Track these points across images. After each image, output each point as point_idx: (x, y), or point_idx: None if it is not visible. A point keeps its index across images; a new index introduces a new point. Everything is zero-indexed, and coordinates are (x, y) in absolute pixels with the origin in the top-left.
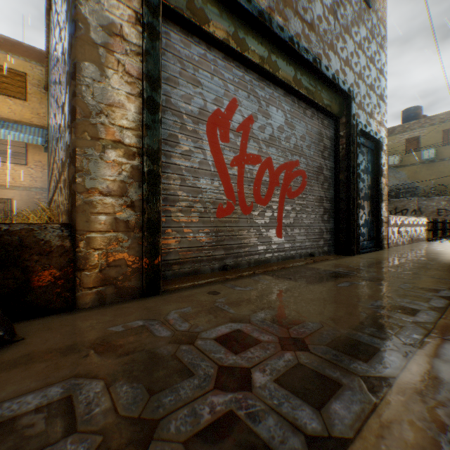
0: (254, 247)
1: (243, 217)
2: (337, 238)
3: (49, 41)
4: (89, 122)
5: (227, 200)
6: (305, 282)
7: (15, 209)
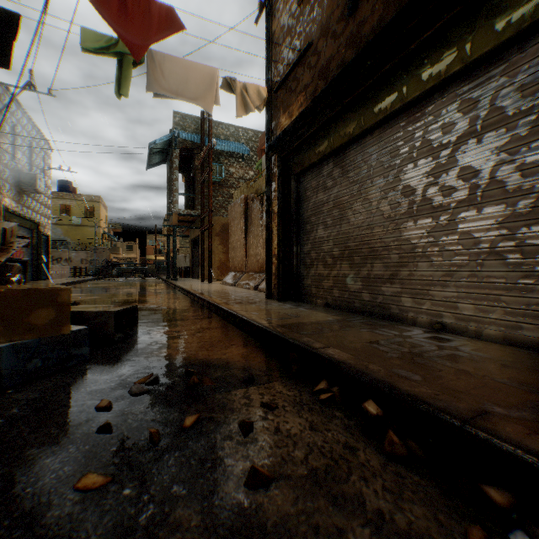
0: None
1: None
2: (34, 274)
3: None
4: None
5: None
6: (37, 282)
7: None
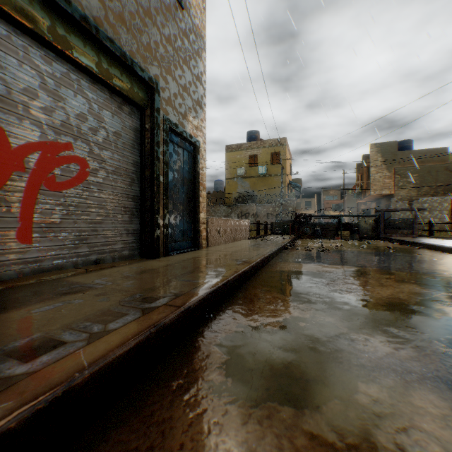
0: None
1: None
2: (142, 240)
3: None
4: None
5: None
6: None
7: None
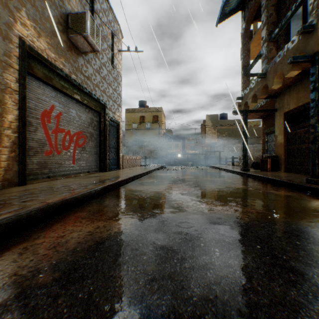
0: (62, 168)
1: (57, 155)
2: (100, 164)
3: None
4: None
5: (50, 148)
6: (85, 178)
7: None
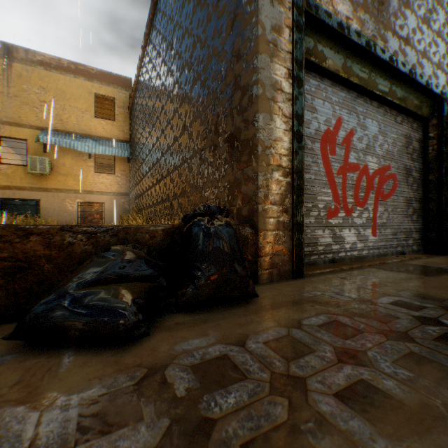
0: (354, 245)
1: (346, 218)
2: (425, 237)
3: (140, 71)
4: (265, 154)
5: (334, 204)
6: (418, 274)
7: (106, 211)
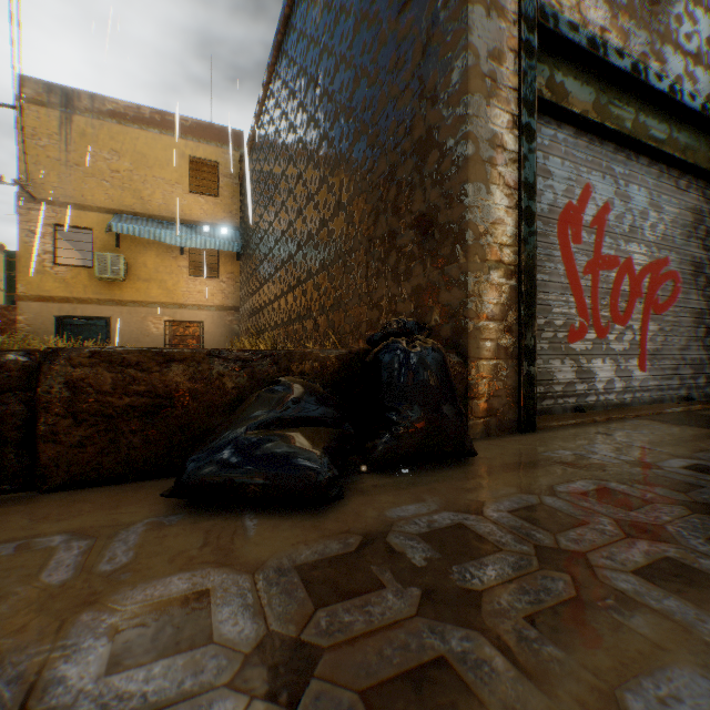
0: (610, 384)
1: (596, 342)
2: None
3: (259, 121)
4: (478, 244)
5: (578, 320)
6: None
7: (205, 334)
